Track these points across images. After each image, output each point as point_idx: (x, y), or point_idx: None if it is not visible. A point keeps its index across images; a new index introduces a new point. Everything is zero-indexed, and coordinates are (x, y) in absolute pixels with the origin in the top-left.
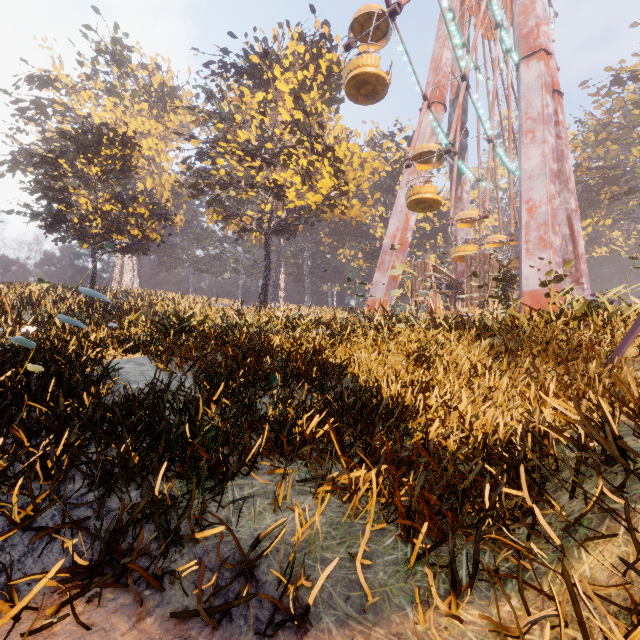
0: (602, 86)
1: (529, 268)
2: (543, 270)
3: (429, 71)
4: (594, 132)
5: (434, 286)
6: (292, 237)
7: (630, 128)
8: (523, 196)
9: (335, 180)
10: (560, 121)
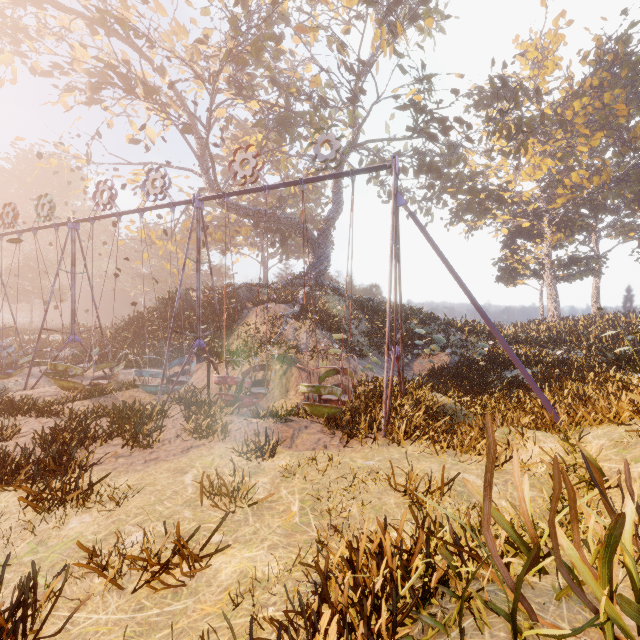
0: None
1: None
2: None
3: None
4: None
5: None
6: None
7: None
8: None
9: None
10: None
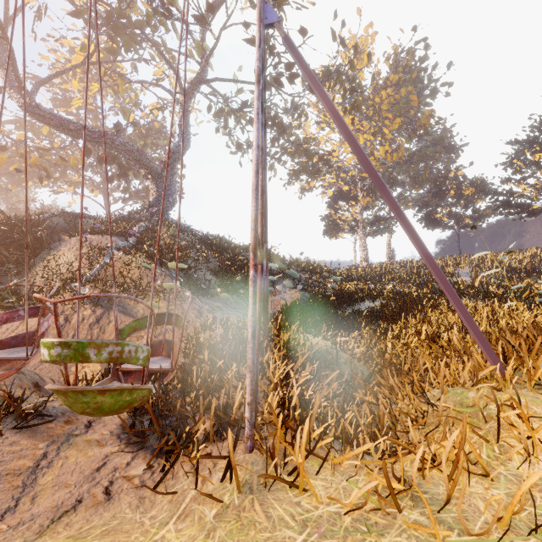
0: None
1: None
2: None
3: None
4: None
5: None
6: None
7: None
8: None
9: None
10: None
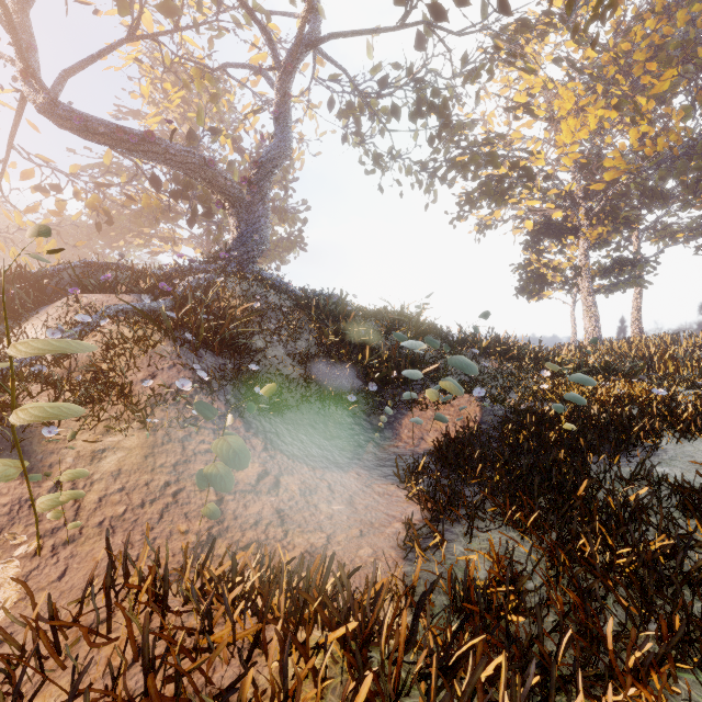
0: None
1: None
2: None
3: None
4: None
5: None
6: None
7: None
8: None
9: None
10: None
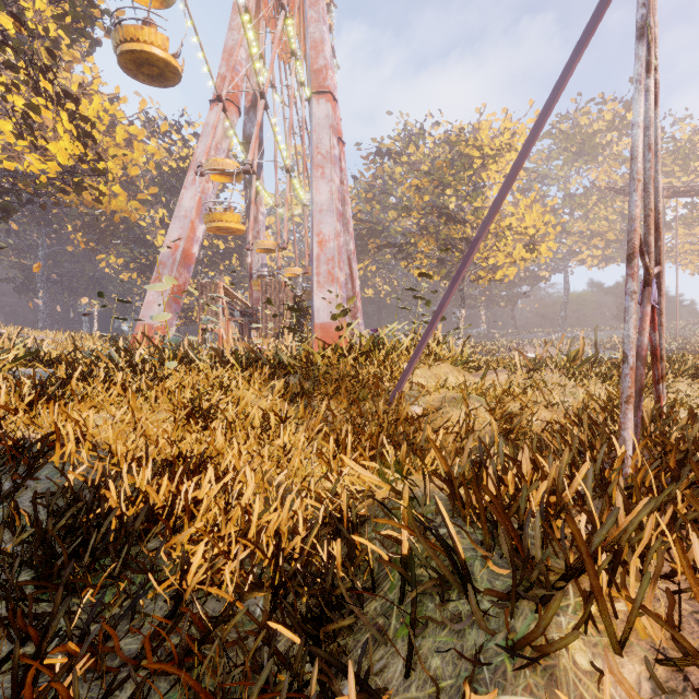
0: (370, 153)
1: (320, 300)
2: (332, 303)
3: (221, 61)
4: (365, 190)
5: (226, 312)
6: (2, 219)
7: (387, 195)
8: (315, 228)
9: (81, 147)
10: (343, 168)
